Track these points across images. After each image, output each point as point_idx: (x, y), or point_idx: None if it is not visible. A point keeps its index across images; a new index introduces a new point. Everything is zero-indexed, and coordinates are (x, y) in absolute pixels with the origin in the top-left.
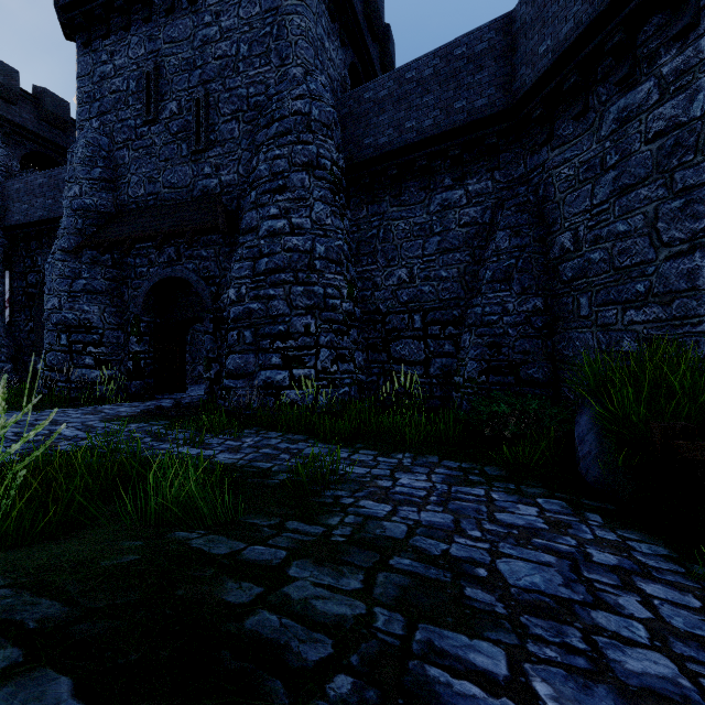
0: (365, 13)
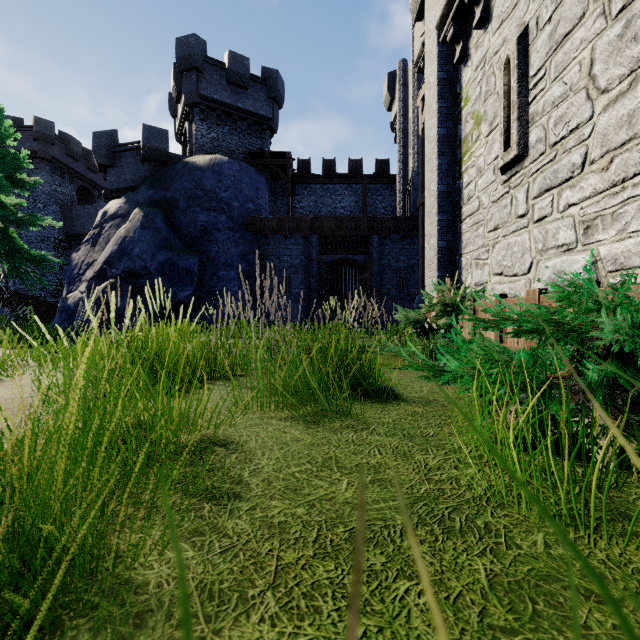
0: (86, 167)
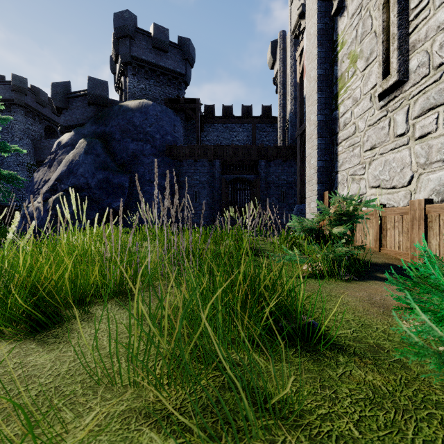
0: (52, 112)
